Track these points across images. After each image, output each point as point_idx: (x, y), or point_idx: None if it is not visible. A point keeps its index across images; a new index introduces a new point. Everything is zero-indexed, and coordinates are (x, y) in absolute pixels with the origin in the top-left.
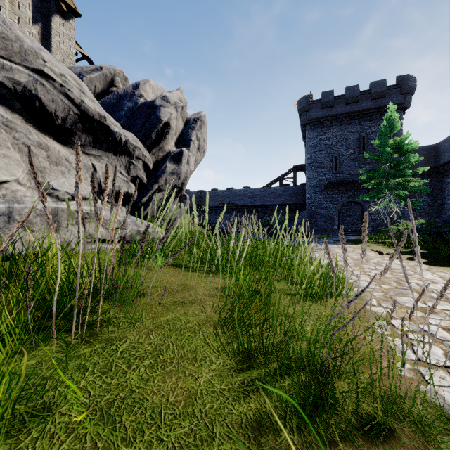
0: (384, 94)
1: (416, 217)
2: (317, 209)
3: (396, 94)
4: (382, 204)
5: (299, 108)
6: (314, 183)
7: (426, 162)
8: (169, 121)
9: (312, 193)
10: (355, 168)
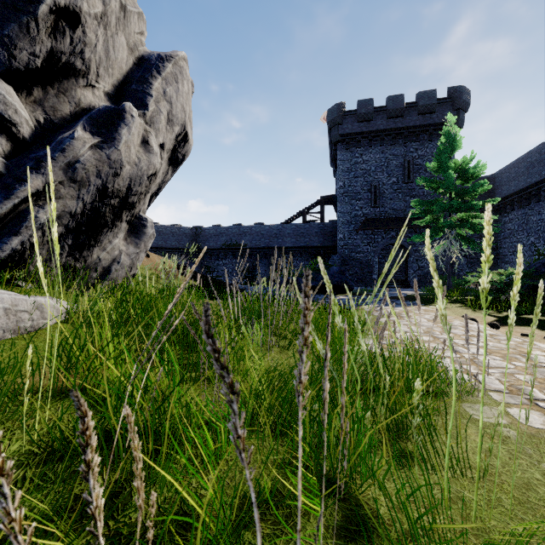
0: (434, 108)
1: (467, 264)
2: (352, 254)
3: (448, 110)
4: (439, 247)
5: (329, 120)
6: (348, 219)
7: (479, 197)
8: (77, 16)
9: (345, 232)
10: (398, 201)
